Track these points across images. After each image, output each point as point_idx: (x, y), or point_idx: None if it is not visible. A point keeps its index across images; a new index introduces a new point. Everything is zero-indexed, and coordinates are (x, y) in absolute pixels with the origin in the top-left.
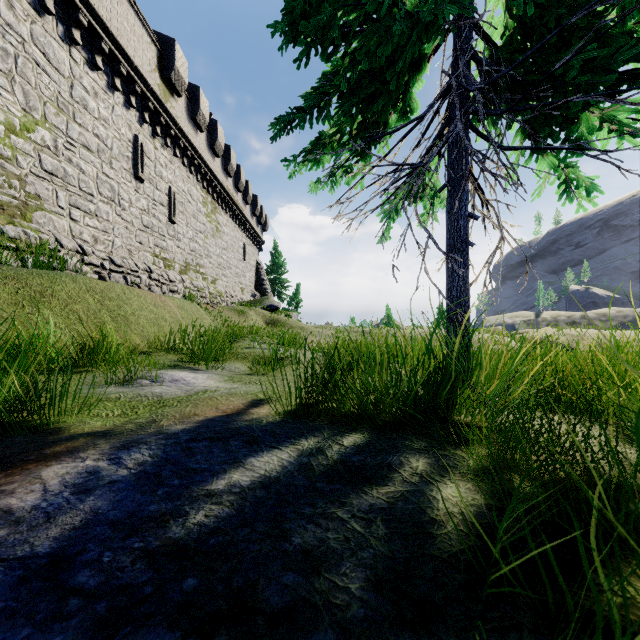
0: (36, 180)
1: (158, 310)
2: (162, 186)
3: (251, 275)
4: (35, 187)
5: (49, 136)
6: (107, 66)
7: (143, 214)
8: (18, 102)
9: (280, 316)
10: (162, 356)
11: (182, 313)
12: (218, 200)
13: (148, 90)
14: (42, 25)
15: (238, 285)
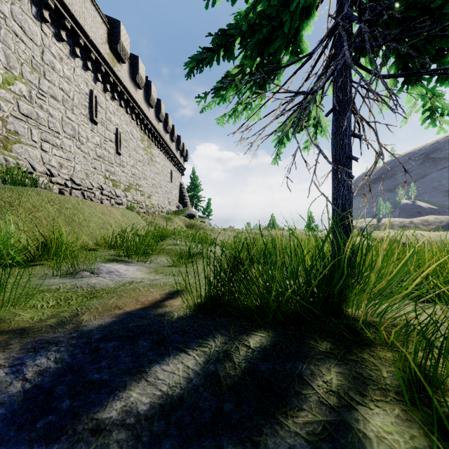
0: (15, 121)
1: (105, 217)
2: (111, 127)
3: (176, 192)
4: (14, 126)
5: (25, 88)
6: (70, 39)
7: (97, 147)
8: (1, 62)
9: (196, 221)
10: (105, 251)
11: (124, 219)
12: (152, 138)
13: (100, 57)
14: (20, 6)
15: (167, 199)
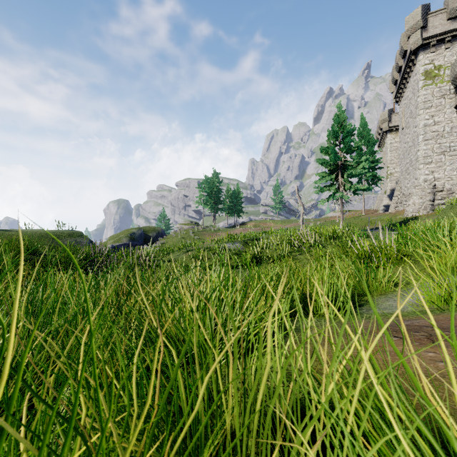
0: None
1: None
2: None
3: None
4: None
5: None
6: None
7: None
8: None
9: None
10: None
11: None
12: None
13: None
14: None
15: None
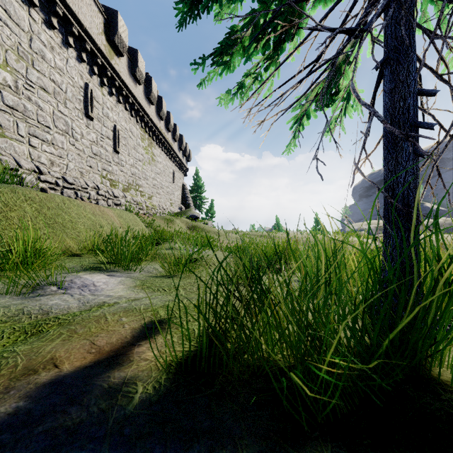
0: None
1: (96, 218)
2: (108, 124)
3: (178, 193)
4: None
5: (10, 77)
6: (62, 27)
7: (93, 145)
8: None
9: (199, 223)
10: (91, 257)
11: (121, 221)
12: (153, 137)
13: (96, 49)
14: None
15: (168, 201)
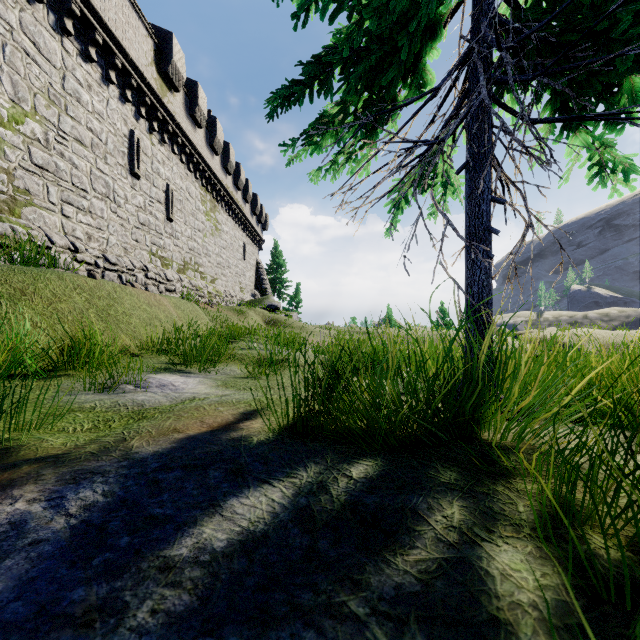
0: (25, 174)
1: (152, 309)
2: (159, 183)
3: (251, 275)
4: (24, 181)
5: (39, 129)
6: (101, 58)
7: (139, 211)
8: (6, 92)
9: (280, 316)
10: (154, 358)
11: (179, 313)
12: (217, 198)
13: (144, 84)
14: (32, 13)
15: (238, 285)
